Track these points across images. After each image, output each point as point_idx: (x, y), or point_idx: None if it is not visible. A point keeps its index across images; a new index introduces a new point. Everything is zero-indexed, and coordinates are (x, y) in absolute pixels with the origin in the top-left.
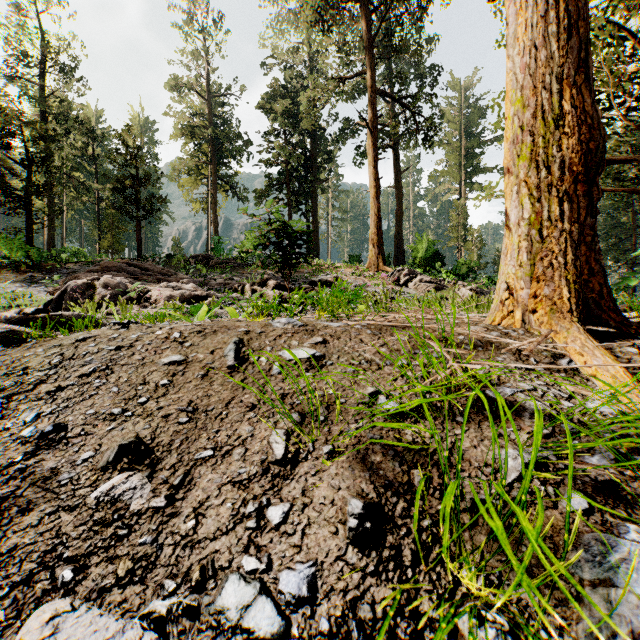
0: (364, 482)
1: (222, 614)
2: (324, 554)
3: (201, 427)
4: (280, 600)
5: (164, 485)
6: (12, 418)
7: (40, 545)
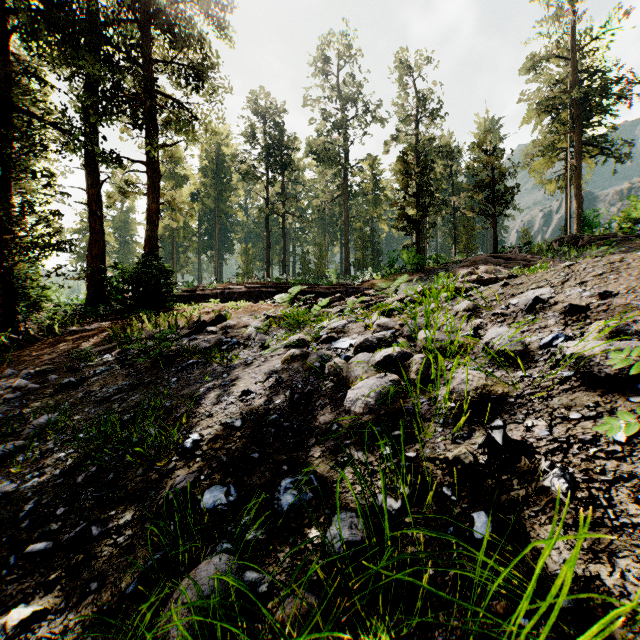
0: None
1: None
2: None
3: None
4: None
5: None
6: (564, 293)
7: None
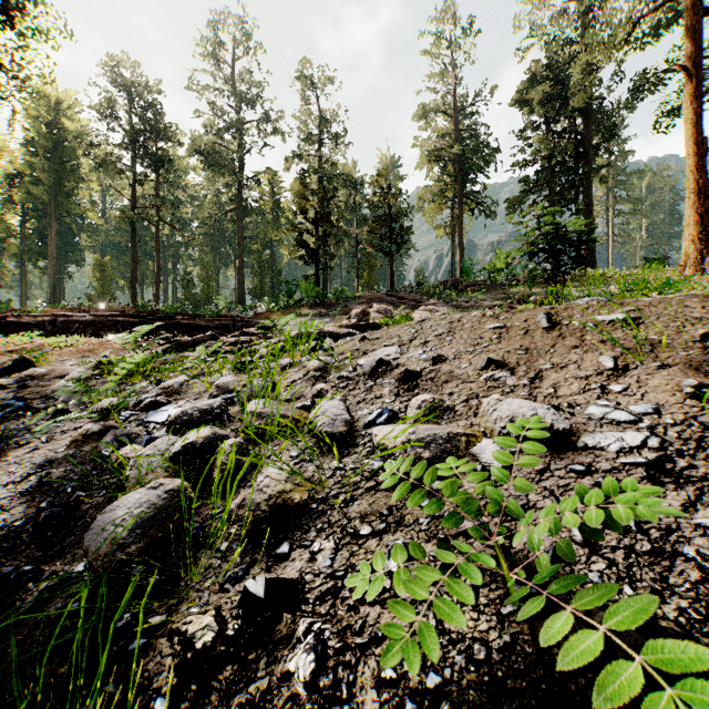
0: (697, 378)
1: (590, 415)
2: (663, 402)
3: (536, 356)
4: (631, 412)
5: (523, 377)
6: (408, 354)
7: (463, 392)
